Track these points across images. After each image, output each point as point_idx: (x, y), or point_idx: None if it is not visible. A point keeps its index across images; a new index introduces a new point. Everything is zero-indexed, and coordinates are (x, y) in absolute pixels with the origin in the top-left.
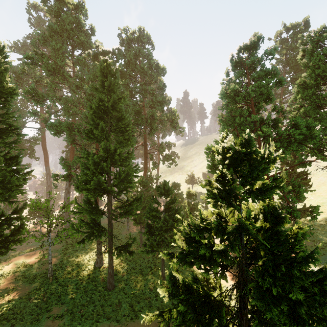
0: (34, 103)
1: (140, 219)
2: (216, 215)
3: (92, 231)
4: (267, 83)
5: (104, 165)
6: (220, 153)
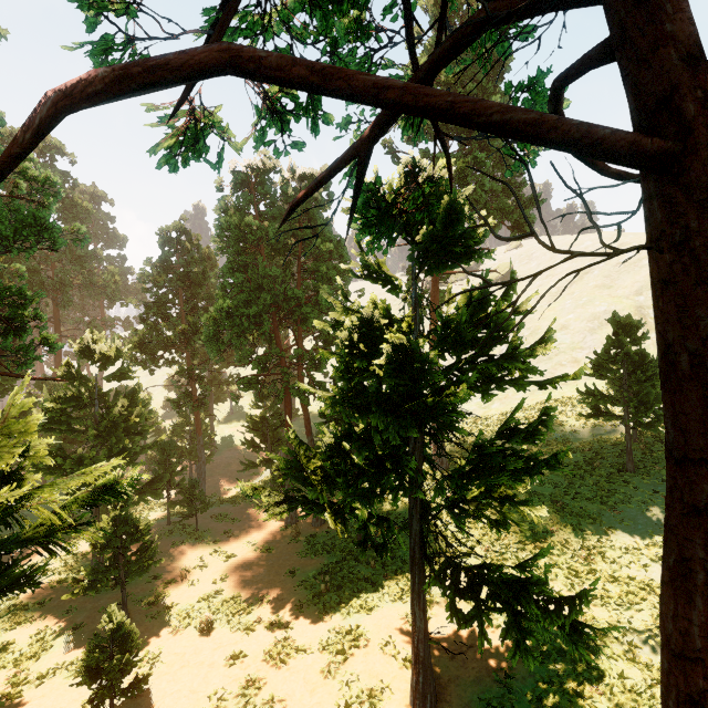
0: None
1: None
2: (89, 398)
3: None
4: (187, 273)
5: None
6: (78, 346)
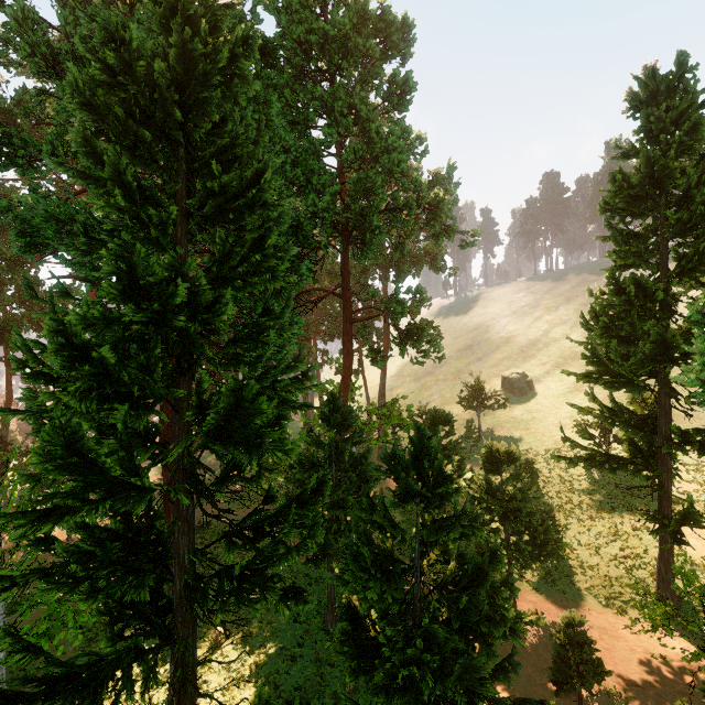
0: (1, 166)
1: (326, 545)
2: None
3: (56, 697)
4: None
5: (112, 364)
6: None
